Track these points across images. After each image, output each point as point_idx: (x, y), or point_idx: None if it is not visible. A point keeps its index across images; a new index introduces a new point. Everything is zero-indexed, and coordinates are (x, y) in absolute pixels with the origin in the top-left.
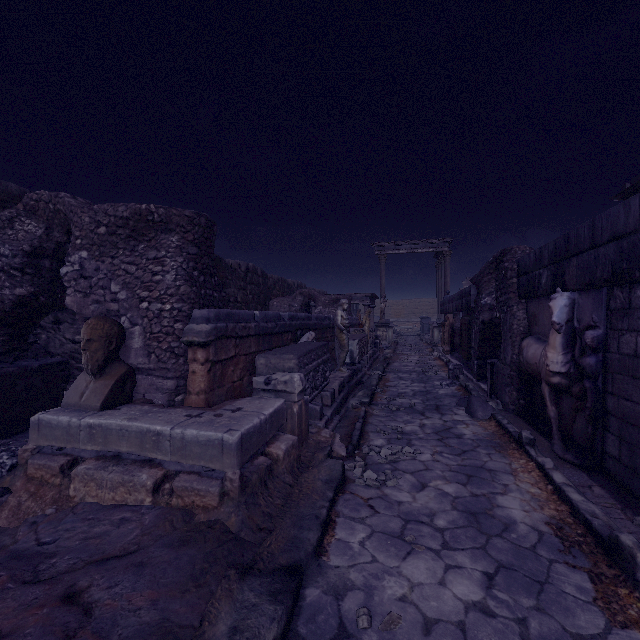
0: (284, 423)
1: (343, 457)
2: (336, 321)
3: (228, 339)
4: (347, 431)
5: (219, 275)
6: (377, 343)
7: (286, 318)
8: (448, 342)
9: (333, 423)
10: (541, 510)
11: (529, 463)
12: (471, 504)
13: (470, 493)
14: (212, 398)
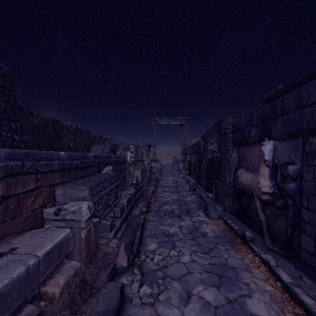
0: (70, 250)
1: (124, 268)
2: (126, 159)
3: (26, 175)
4: (130, 239)
5: (57, 130)
6: (151, 170)
7: (91, 157)
8: (187, 169)
9: (121, 231)
10: (283, 314)
11: (255, 258)
12: (230, 315)
13: (225, 299)
14: (2, 230)
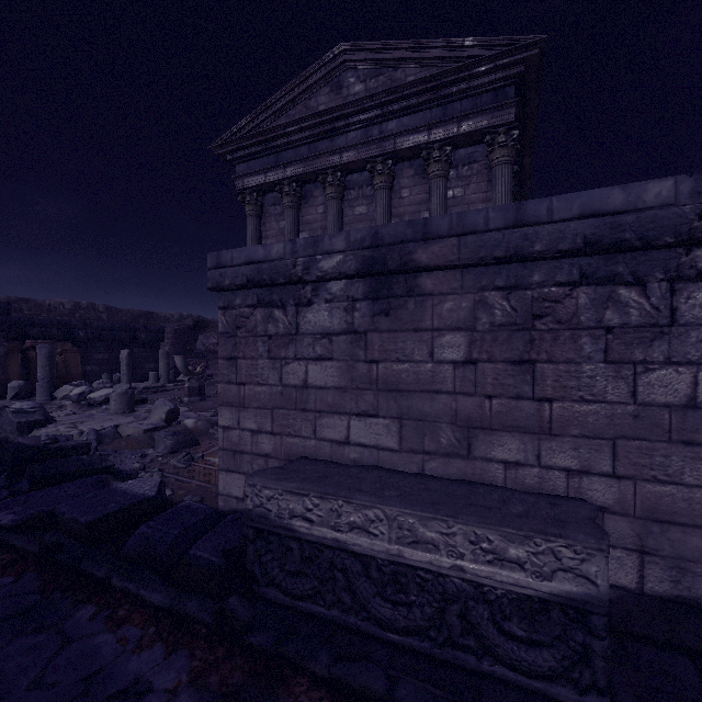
0: None
1: None
2: None
3: None
4: None
5: (151, 323)
6: None
7: None
8: None
9: None
10: None
11: None
12: None
13: None
14: None
